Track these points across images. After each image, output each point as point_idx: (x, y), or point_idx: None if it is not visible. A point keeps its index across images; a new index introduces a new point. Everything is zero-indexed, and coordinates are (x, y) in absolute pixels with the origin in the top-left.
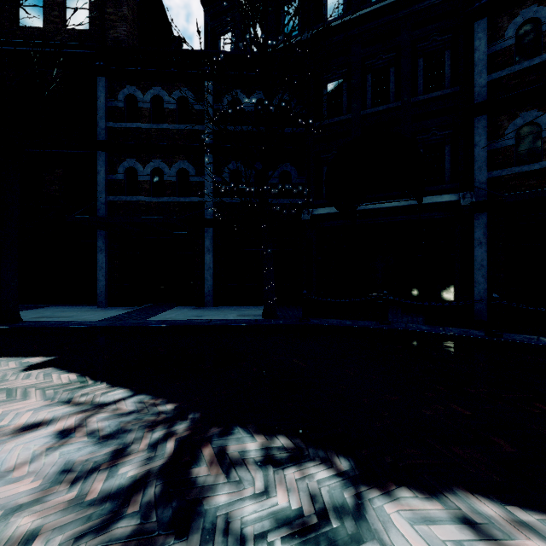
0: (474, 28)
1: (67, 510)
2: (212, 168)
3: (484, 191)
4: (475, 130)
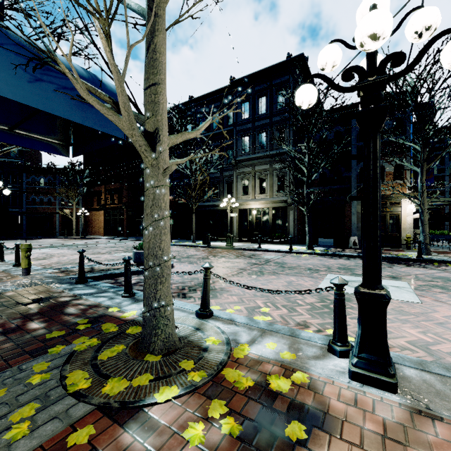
0: (23, 174)
1: None
2: None
3: (25, 209)
4: (24, 196)
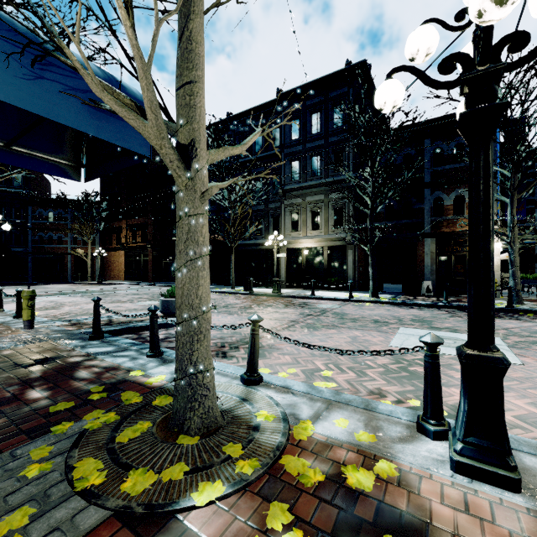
0: (29, 207)
1: None
2: None
3: (31, 249)
4: (29, 233)
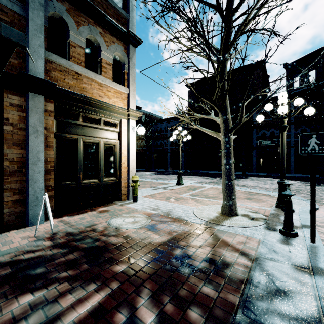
0: None
1: (307, 184)
2: (293, 129)
3: None
4: None
